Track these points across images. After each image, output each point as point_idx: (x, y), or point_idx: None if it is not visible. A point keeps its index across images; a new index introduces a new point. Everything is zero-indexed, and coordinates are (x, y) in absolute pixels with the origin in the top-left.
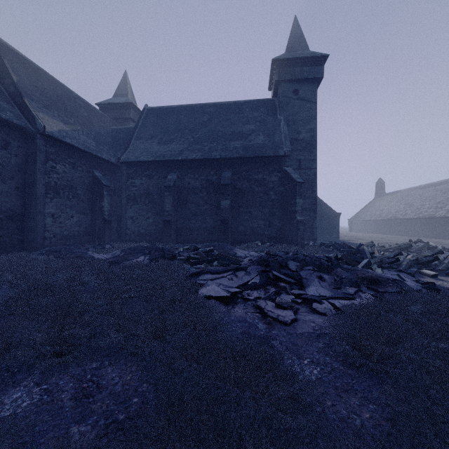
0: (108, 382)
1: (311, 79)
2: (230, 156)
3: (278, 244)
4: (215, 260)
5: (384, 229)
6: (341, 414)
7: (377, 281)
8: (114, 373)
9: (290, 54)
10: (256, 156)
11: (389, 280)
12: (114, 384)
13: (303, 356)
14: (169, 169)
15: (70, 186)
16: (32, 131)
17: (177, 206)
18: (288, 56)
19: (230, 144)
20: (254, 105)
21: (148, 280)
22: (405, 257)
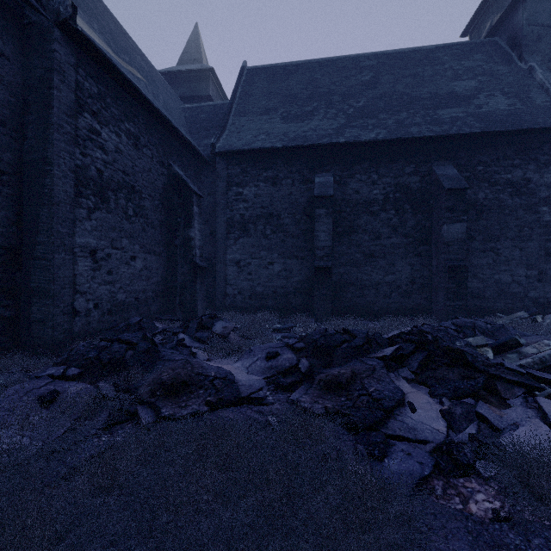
0: None
1: None
2: (456, 131)
3: None
4: None
5: None
6: None
7: None
8: None
9: None
10: (519, 128)
11: None
12: None
13: None
14: (314, 165)
15: (129, 188)
16: (40, 20)
17: (333, 239)
18: None
19: (438, 113)
20: (457, 51)
21: None
22: None
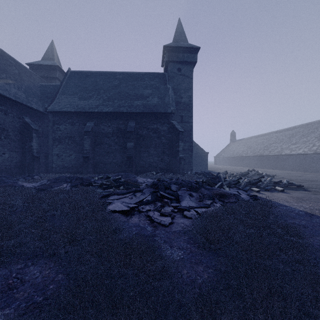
0: (30, 277)
1: (189, 62)
2: (134, 111)
3: (167, 173)
4: (121, 185)
5: (235, 163)
6: (191, 277)
7: (224, 196)
8: (36, 270)
9: (176, 43)
10: (152, 112)
11: (231, 194)
12: (35, 278)
13: (174, 245)
14: (88, 118)
15: (2, 129)
16: None
17: (94, 146)
18: (174, 45)
19: (134, 102)
20: (151, 76)
21: (67, 202)
22: (243, 180)
